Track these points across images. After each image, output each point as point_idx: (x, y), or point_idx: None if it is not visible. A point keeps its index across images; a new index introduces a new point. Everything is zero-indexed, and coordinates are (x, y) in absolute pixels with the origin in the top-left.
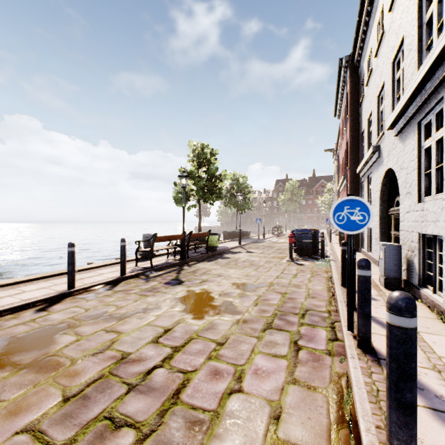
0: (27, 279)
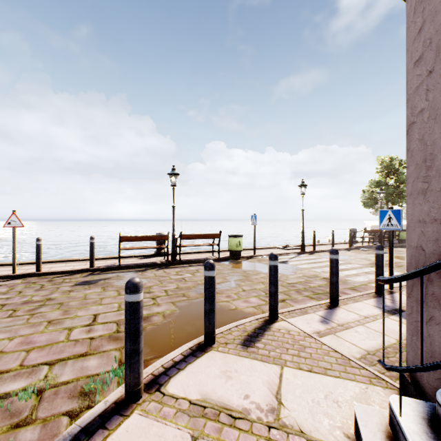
0: (308, 245)
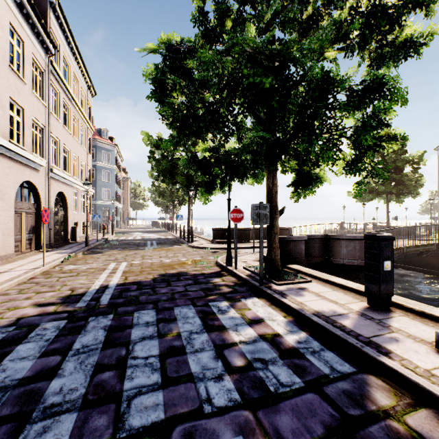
0: None
